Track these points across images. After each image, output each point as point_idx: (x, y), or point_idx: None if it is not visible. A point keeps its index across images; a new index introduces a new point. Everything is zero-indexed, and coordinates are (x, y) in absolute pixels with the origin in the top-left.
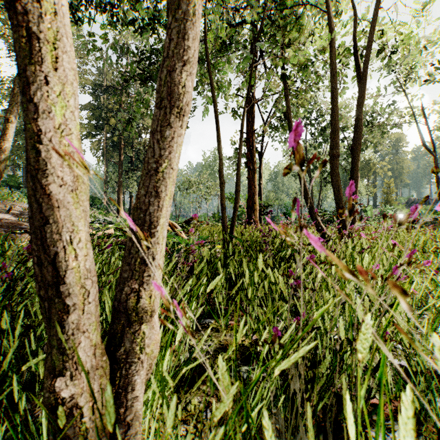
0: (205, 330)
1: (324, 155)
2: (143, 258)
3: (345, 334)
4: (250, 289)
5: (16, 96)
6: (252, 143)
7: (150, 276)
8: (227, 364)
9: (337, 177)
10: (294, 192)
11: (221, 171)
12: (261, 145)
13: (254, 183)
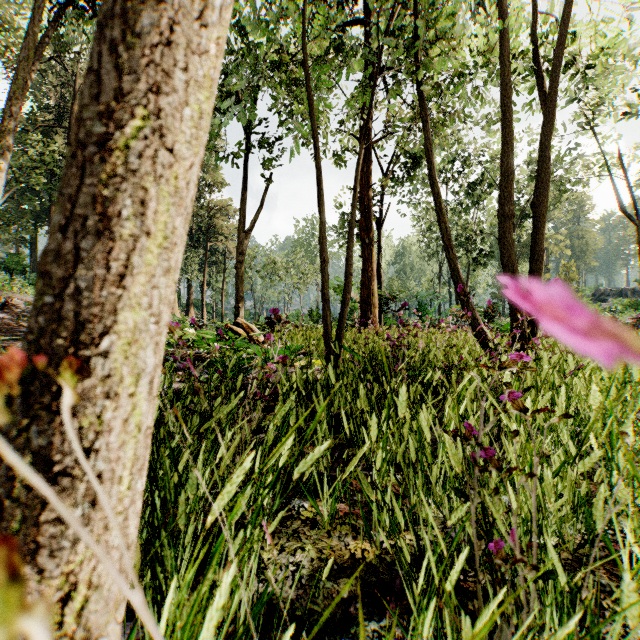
0: (293, 523)
1: (474, 225)
2: (39, 454)
3: (559, 537)
4: (379, 453)
5: (7, 130)
6: (368, 204)
7: (61, 523)
8: (334, 613)
9: (511, 250)
10: (429, 280)
11: (321, 241)
12: (381, 208)
13: (370, 265)
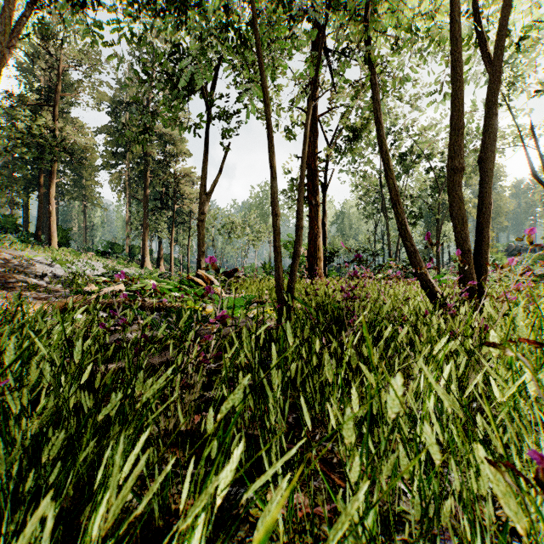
0: (240, 528)
1: (404, 190)
2: None
3: None
4: (357, 459)
5: None
6: (315, 170)
7: None
8: None
9: (461, 203)
10: (365, 237)
11: (273, 196)
12: (326, 174)
13: (316, 224)
